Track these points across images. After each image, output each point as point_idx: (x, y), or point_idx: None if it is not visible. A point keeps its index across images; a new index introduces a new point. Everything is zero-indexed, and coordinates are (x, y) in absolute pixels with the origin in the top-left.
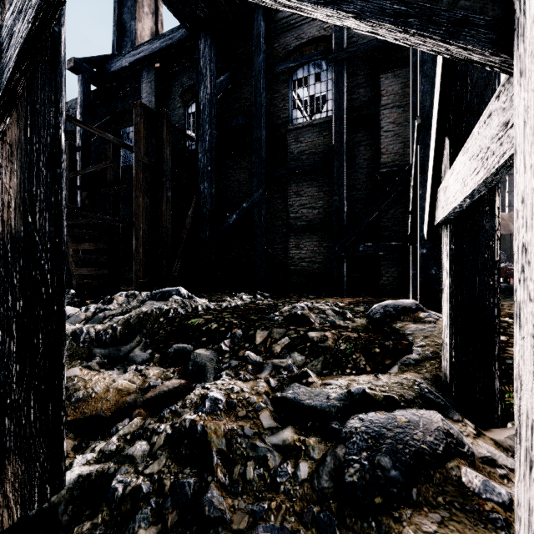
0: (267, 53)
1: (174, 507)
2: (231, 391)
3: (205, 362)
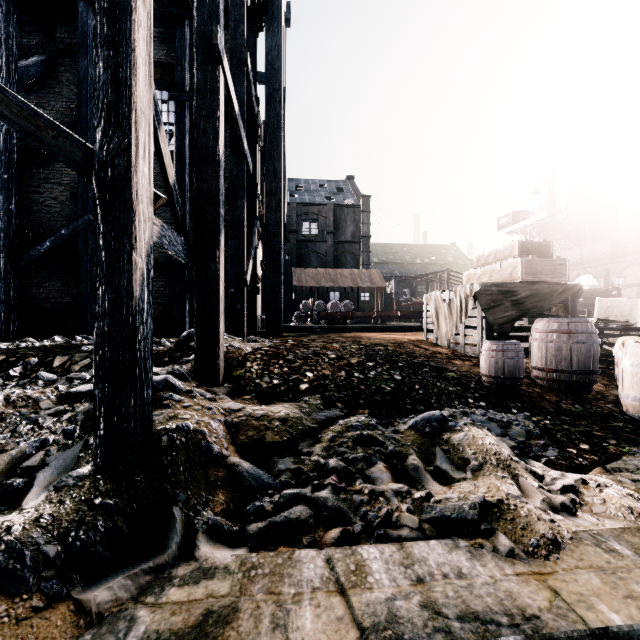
0: None
1: None
2: (12, 394)
3: None
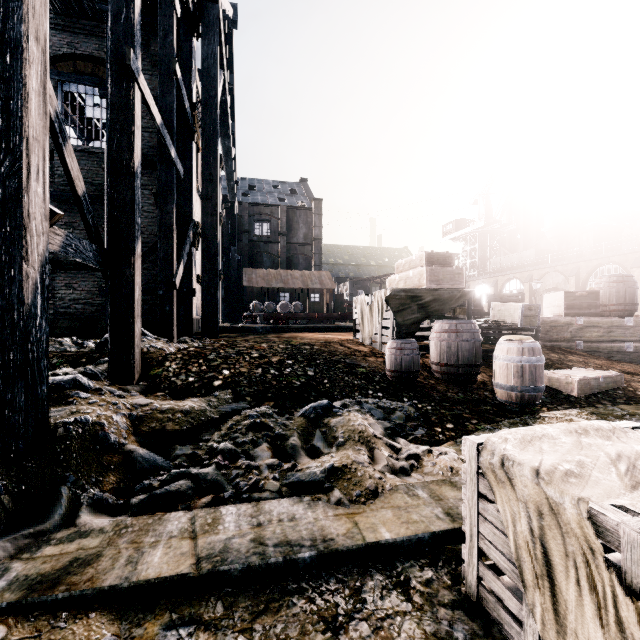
0: None
1: None
2: None
3: None
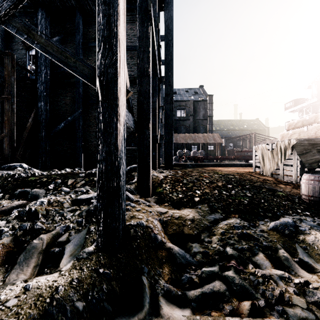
0: (85, 33)
1: (21, 230)
2: (51, 199)
3: (38, 193)
